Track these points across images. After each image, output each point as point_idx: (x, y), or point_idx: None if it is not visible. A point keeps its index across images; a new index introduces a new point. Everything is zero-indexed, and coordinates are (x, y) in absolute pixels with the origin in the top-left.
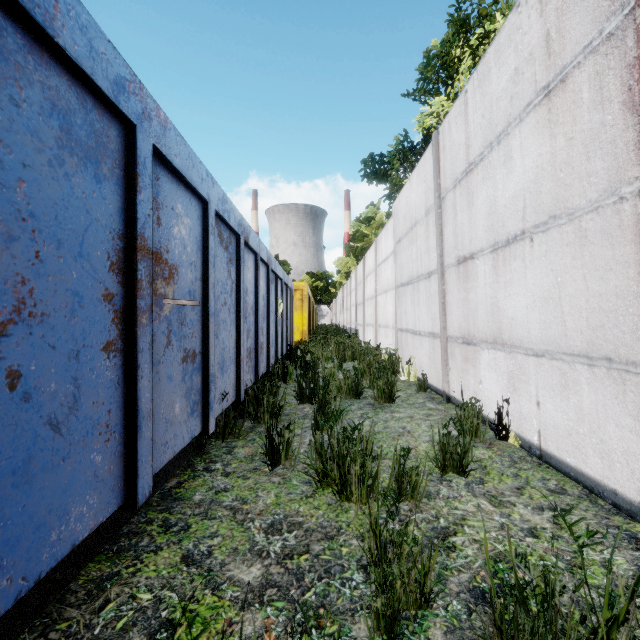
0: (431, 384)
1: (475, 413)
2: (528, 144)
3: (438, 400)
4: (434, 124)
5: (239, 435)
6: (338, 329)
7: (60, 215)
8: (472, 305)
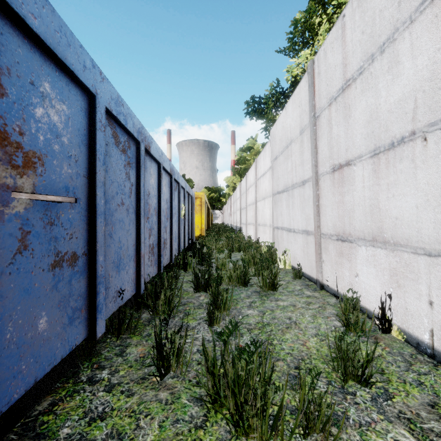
0: (304, 272)
1: (358, 307)
2: (422, 42)
3: (313, 287)
4: (299, 73)
5: (135, 330)
6: (227, 227)
7: None
8: (348, 206)
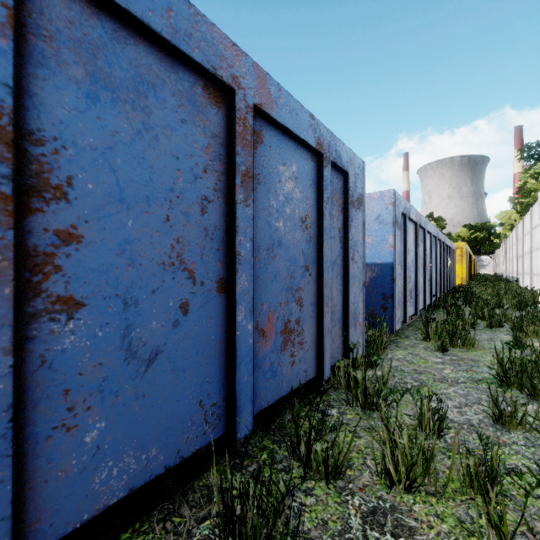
0: None
1: None
2: None
3: None
4: None
5: (439, 310)
6: (499, 278)
7: (420, 252)
8: None
